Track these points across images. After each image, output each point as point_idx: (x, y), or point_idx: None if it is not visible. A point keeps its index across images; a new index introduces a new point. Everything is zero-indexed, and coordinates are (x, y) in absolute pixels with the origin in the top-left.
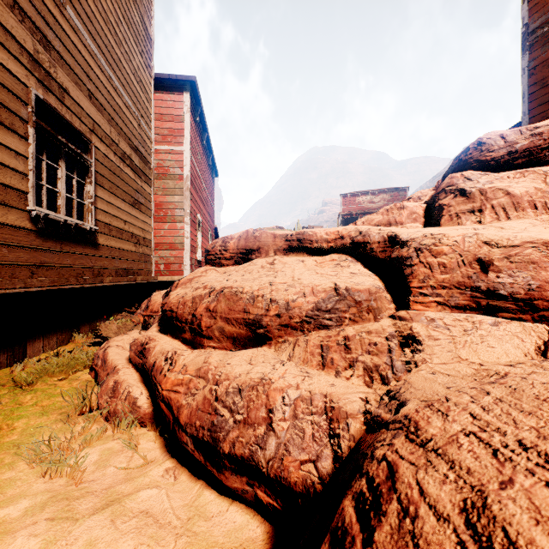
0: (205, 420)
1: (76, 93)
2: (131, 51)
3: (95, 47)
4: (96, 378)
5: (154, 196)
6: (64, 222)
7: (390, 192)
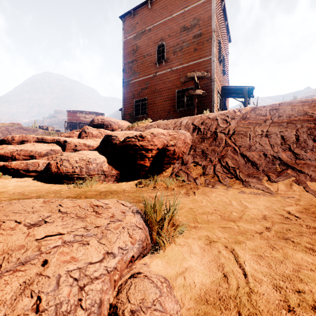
0: (26, 167)
1: None
2: None
3: None
4: None
5: None
6: None
7: (95, 114)
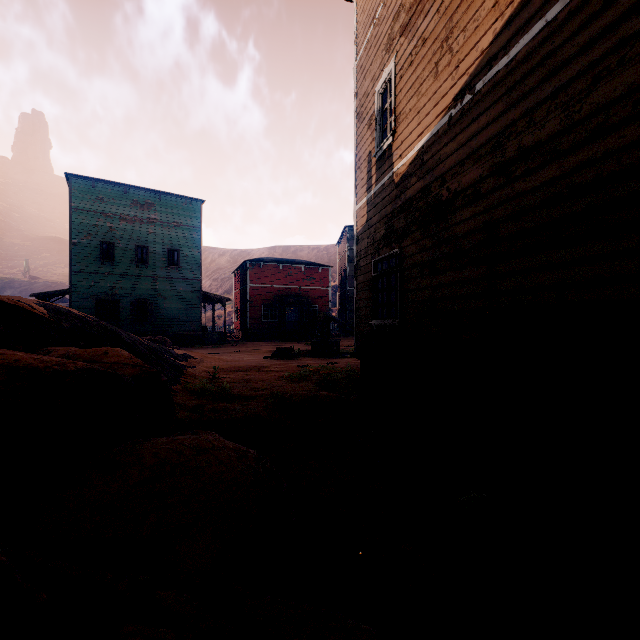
0: None
1: None
2: None
3: None
4: None
5: None
6: None
7: None
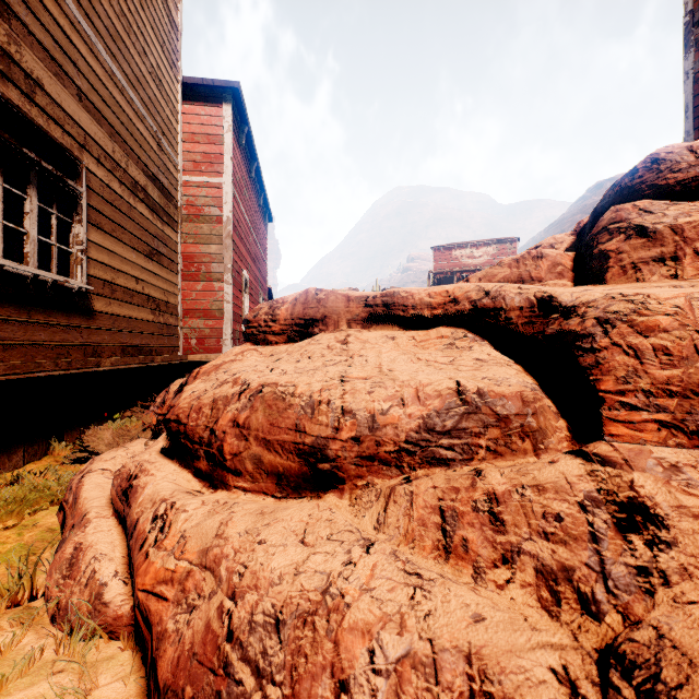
0: (203, 687)
1: (56, 88)
2: (147, 41)
3: (88, 26)
4: (62, 526)
5: (183, 244)
6: (34, 278)
7: (496, 244)
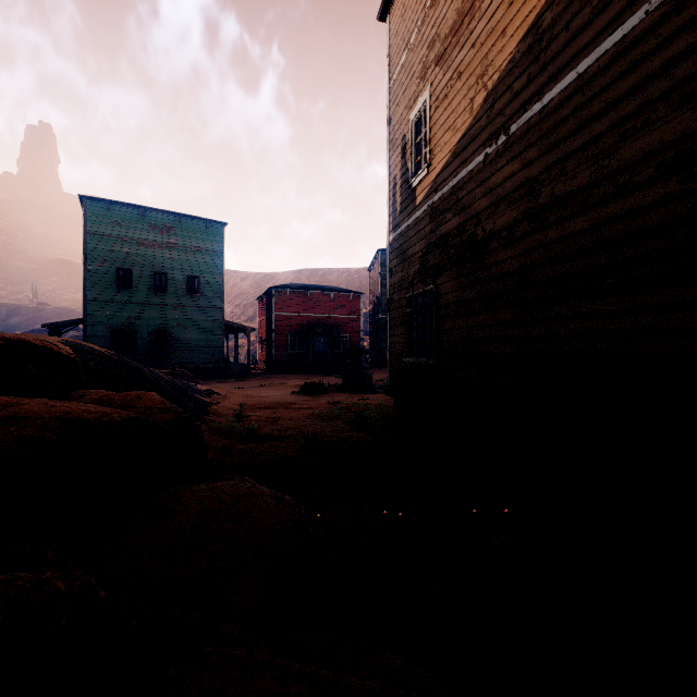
0: None
1: None
2: None
3: None
4: None
5: None
6: None
7: None
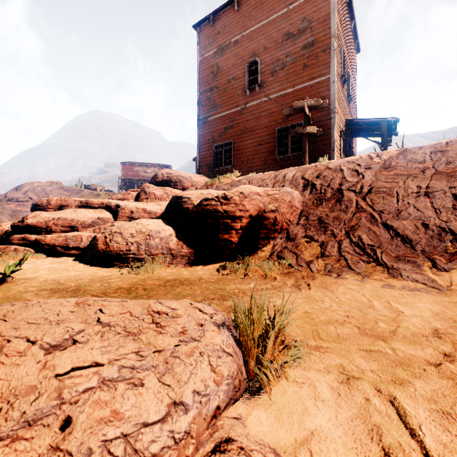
0: (65, 243)
1: None
2: None
3: None
4: None
5: None
6: None
7: (159, 167)
